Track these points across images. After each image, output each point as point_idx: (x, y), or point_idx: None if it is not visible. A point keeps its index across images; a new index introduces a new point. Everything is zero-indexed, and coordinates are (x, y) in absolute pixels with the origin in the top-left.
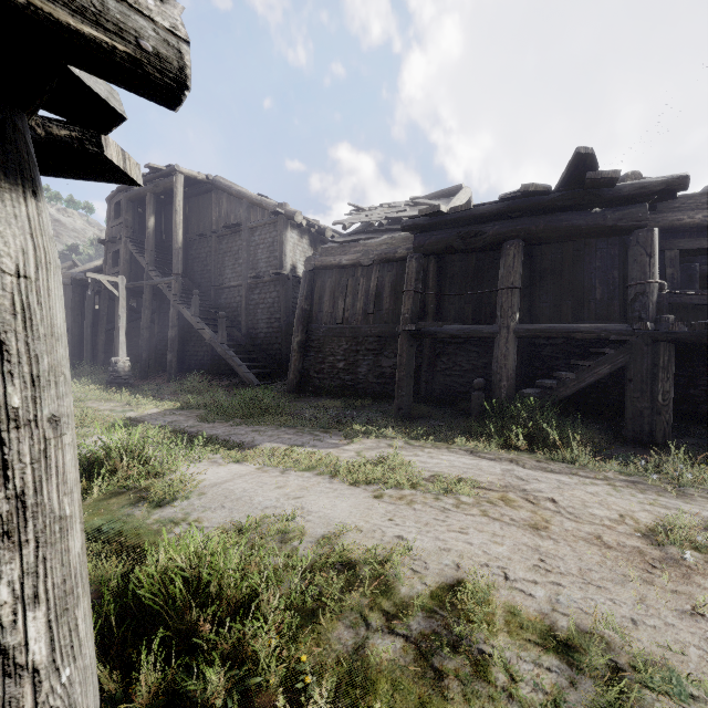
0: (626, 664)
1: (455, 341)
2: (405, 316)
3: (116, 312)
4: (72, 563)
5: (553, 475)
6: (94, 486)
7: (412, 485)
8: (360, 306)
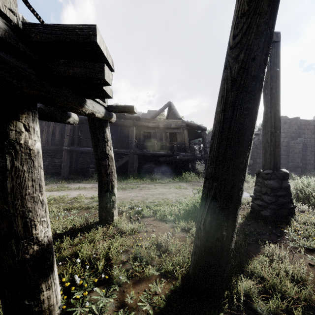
0: None
1: (85, 153)
2: (66, 144)
3: None
4: None
5: None
6: None
7: (68, 190)
8: (44, 138)
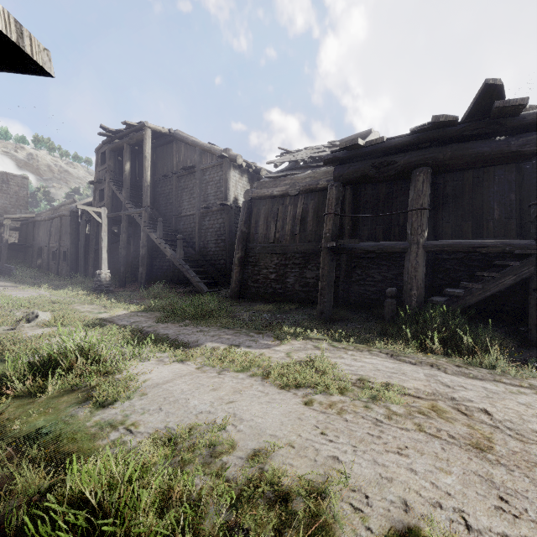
0: None
1: (368, 256)
2: (326, 235)
3: (100, 235)
4: None
5: (478, 381)
6: (48, 384)
7: (340, 389)
8: (288, 229)
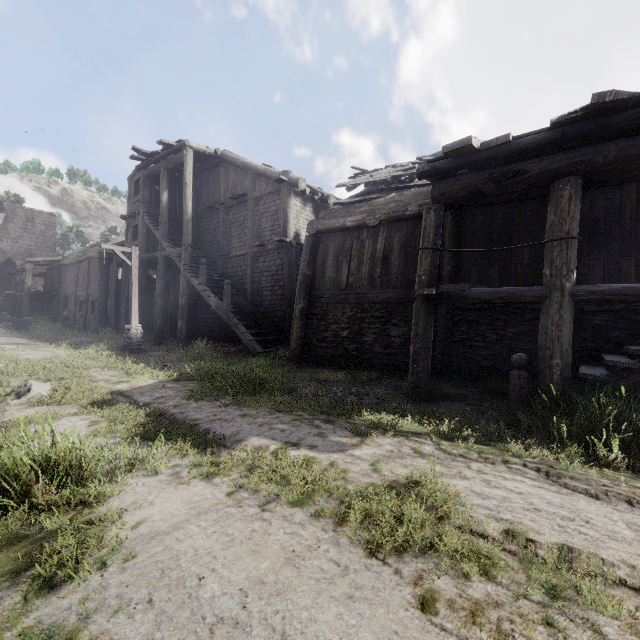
0: None
1: (476, 307)
2: (421, 279)
3: (130, 281)
4: None
5: None
6: None
7: (480, 562)
8: (365, 271)
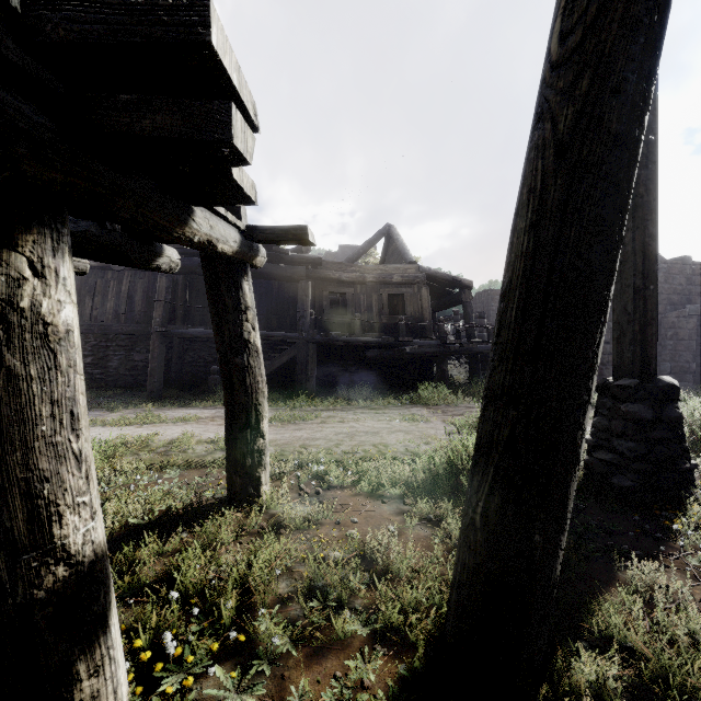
0: None
1: (200, 340)
2: (157, 320)
3: None
4: None
5: None
6: None
7: (161, 422)
8: (110, 306)
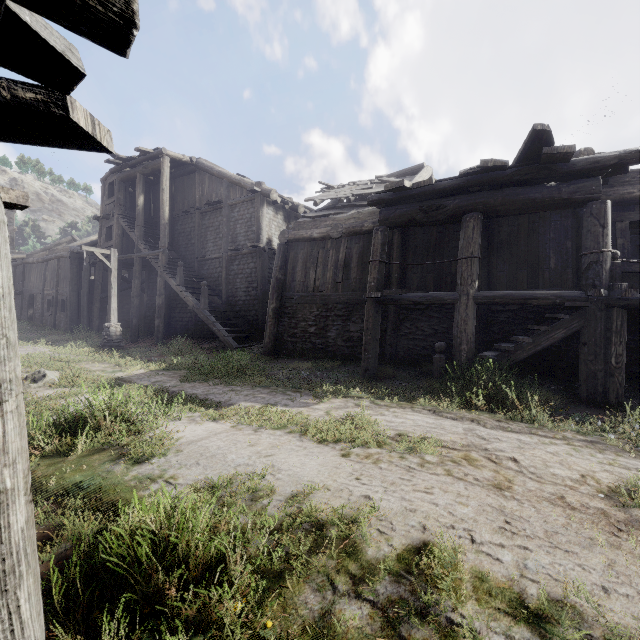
0: (602, 638)
1: (417, 307)
2: (371, 285)
3: (109, 282)
4: (13, 540)
5: (513, 434)
6: (78, 443)
7: (378, 443)
8: (329, 276)
